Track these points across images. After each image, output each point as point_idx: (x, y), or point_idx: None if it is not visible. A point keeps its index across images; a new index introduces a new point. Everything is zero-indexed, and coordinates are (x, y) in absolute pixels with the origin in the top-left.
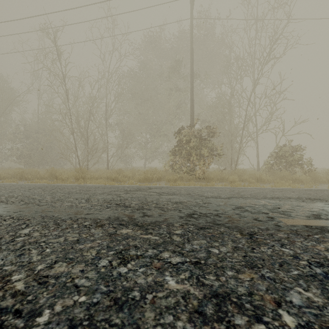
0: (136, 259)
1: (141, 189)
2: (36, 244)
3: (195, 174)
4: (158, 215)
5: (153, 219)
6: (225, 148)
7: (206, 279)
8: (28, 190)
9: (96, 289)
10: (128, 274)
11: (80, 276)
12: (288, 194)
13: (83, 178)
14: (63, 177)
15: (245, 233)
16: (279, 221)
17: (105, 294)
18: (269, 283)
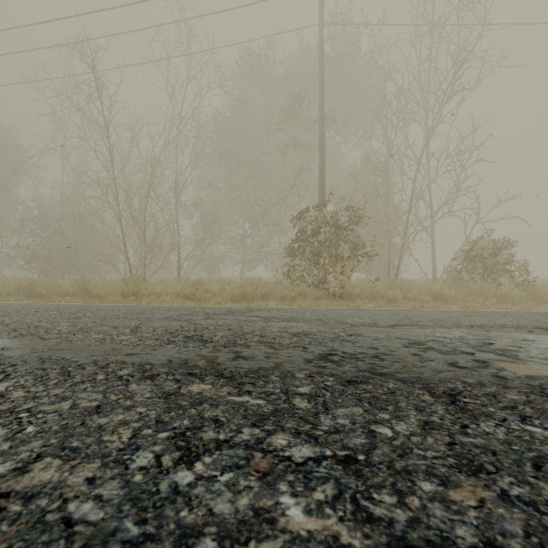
0: (215, 450)
1: (233, 312)
2: (11, 415)
3: (328, 288)
4: (263, 357)
5: (255, 365)
6: (378, 245)
7: (376, 503)
8: (33, 314)
9: (114, 530)
10: (195, 490)
11: (84, 494)
12: (498, 319)
13: (135, 295)
14: (101, 292)
15: (440, 393)
16: (500, 368)
17: (133, 546)
18: (525, 515)
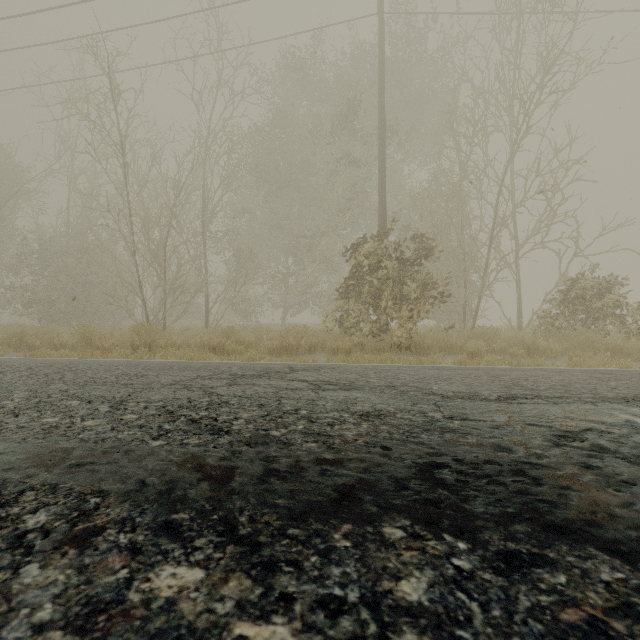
0: None
1: (270, 373)
2: None
3: (391, 338)
4: (315, 473)
5: (300, 496)
6: (450, 285)
7: None
8: None
9: None
10: None
11: None
12: None
13: (148, 346)
14: (106, 343)
15: None
16: None
17: None
18: None
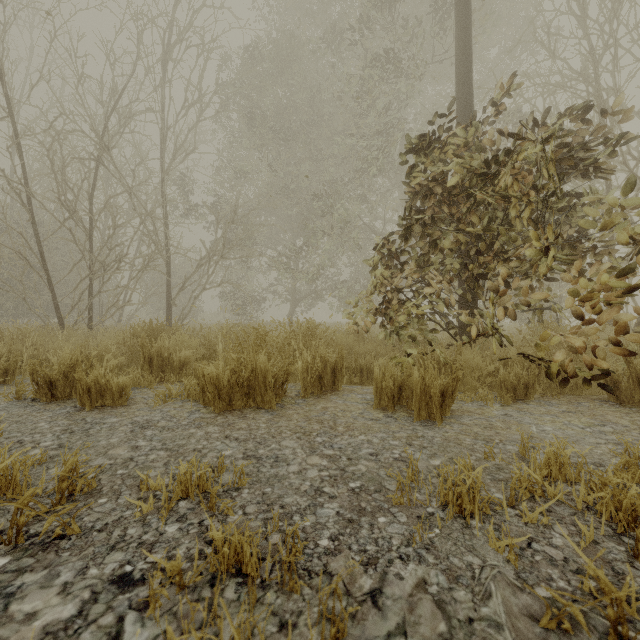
0: None
1: None
2: None
3: (538, 352)
4: None
5: None
6: None
7: None
8: None
9: None
10: None
11: None
12: None
13: None
14: None
15: None
16: None
17: None
18: None
